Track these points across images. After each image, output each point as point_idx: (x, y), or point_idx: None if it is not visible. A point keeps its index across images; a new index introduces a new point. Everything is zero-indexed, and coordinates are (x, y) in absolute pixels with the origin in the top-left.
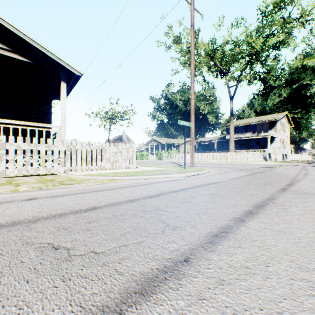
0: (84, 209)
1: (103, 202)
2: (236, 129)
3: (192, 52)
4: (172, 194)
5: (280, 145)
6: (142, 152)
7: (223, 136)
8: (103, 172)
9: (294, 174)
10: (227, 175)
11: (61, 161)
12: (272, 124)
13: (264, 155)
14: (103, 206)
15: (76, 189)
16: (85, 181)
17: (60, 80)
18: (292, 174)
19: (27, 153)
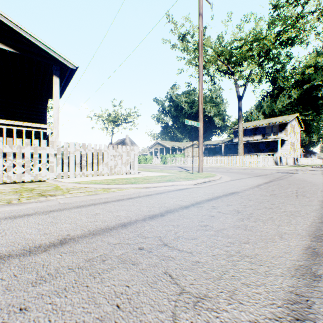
0: (46, 244)
1: (81, 228)
2: (244, 132)
3: (201, 45)
4: (182, 211)
5: (290, 149)
6: (146, 156)
7: (230, 139)
8: (99, 178)
9: (321, 181)
10: (244, 182)
11: (50, 165)
12: (282, 127)
13: (275, 159)
14: (78, 237)
15: (55, 204)
16: (73, 191)
17: (53, 75)
18: (319, 181)
19: (8, 157)
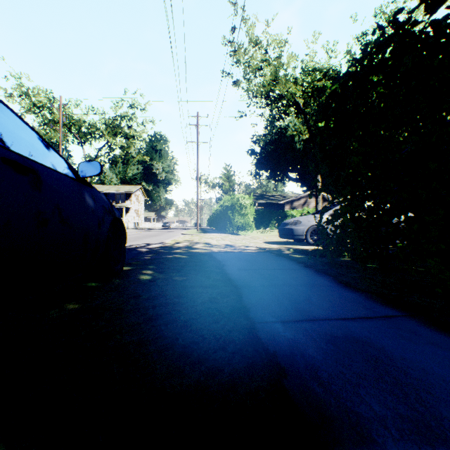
0: None
1: None
2: None
3: None
4: None
5: (135, 215)
6: None
7: None
8: None
9: None
10: None
11: None
12: (129, 196)
13: None
14: None
15: None
16: None
17: None
18: None
19: None
